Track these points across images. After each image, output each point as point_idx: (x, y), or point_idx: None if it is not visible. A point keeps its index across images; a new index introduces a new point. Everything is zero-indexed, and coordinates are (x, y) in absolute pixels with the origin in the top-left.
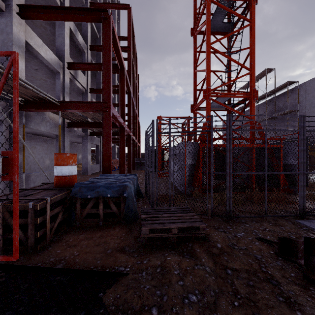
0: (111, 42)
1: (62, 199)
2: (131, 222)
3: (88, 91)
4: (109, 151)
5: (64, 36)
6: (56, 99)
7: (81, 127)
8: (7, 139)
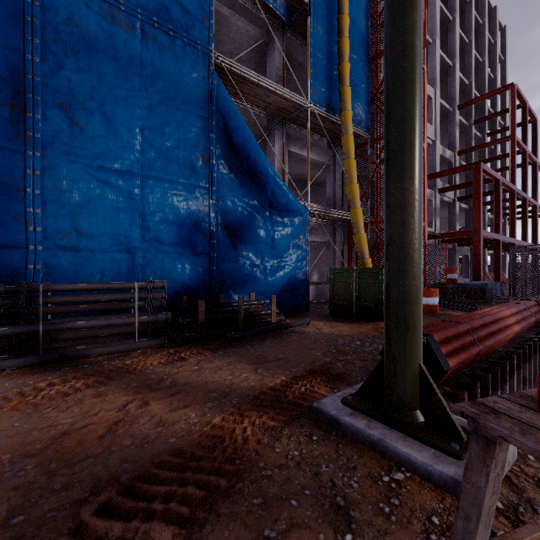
0: (481, 184)
1: (452, 288)
2: (490, 302)
3: (455, 201)
4: (478, 265)
5: (435, 168)
6: (438, 232)
7: (451, 243)
8: (444, 265)
